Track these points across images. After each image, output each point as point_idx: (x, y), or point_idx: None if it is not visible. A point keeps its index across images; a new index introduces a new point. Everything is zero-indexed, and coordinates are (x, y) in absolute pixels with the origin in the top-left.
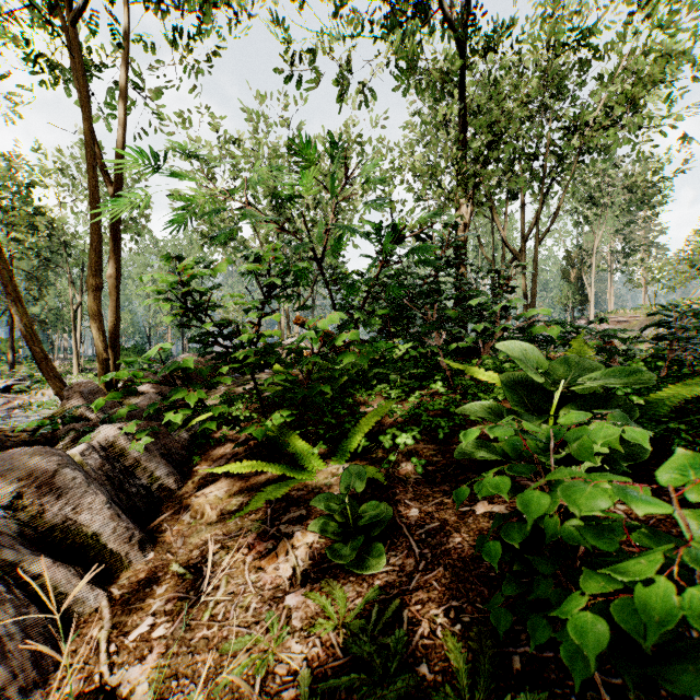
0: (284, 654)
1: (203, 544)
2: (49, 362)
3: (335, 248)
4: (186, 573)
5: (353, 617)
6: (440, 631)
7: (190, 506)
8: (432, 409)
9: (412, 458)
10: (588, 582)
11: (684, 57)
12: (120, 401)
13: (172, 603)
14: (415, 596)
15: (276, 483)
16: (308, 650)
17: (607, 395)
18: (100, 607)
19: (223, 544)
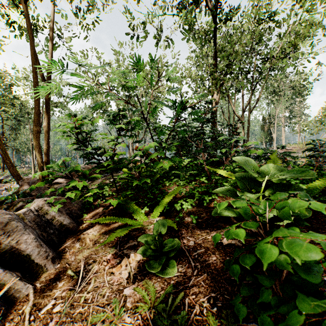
0: (121, 323)
1: (85, 259)
2: (14, 168)
3: (153, 112)
4: (74, 275)
5: (159, 302)
6: (205, 312)
7: (80, 239)
8: (200, 191)
9: (191, 215)
10: (302, 303)
11: (318, 25)
12: (49, 187)
13: (65, 292)
14: (191, 290)
15: (121, 228)
16: (134, 321)
17: (289, 183)
18: (28, 294)
19: (94, 259)
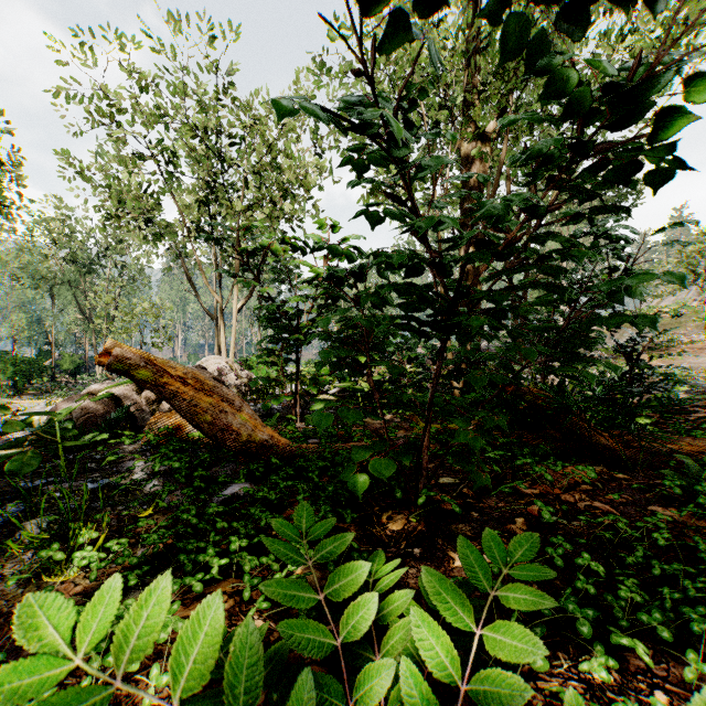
0: None
1: None
2: None
3: None
4: None
5: None
6: None
7: None
8: None
9: None
10: None
11: None
12: None
13: None
14: None
15: None
16: None
17: None
18: None
19: None
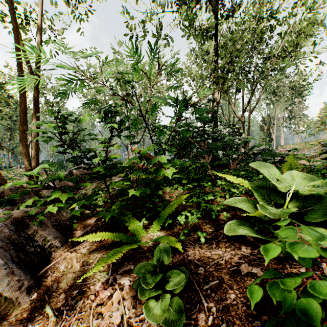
0: None
1: (68, 288)
2: None
3: (152, 110)
4: (52, 315)
5: None
6: None
7: (65, 259)
8: (207, 199)
9: (198, 232)
10: None
11: (321, 23)
12: (37, 193)
13: None
14: None
15: (114, 249)
16: None
17: (319, 195)
18: None
19: (80, 290)
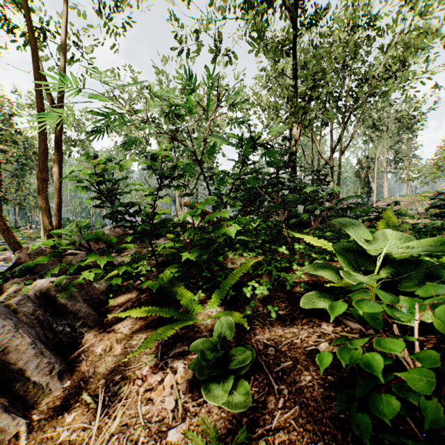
0: None
1: (109, 374)
2: (10, 232)
3: (210, 152)
4: (91, 402)
5: None
6: None
7: (102, 341)
8: (280, 266)
9: (268, 306)
10: None
11: (436, 33)
12: (60, 259)
13: (76, 432)
14: (277, 437)
15: (165, 326)
16: None
17: (418, 259)
18: (19, 433)
19: (123, 374)
